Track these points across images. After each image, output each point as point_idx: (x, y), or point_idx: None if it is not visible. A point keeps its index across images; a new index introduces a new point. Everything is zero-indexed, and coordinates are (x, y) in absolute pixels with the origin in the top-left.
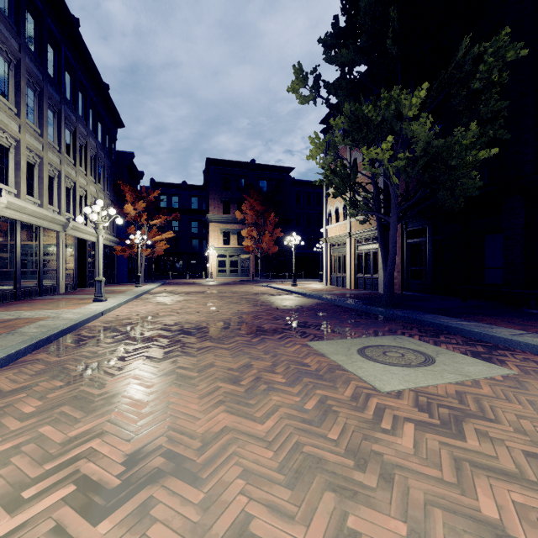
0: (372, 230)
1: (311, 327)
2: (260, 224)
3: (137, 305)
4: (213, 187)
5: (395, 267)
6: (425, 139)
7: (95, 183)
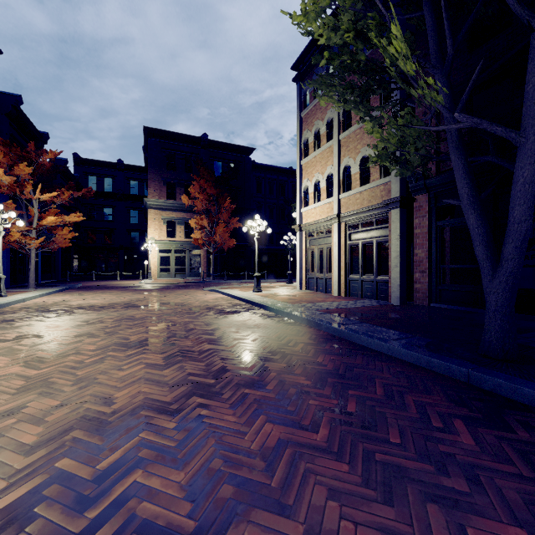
0: (378, 208)
1: None
2: (212, 212)
3: None
4: (154, 164)
5: (416, 265)
6: None
7: None
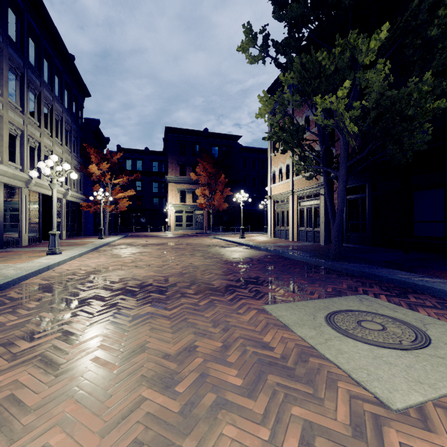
0: (314, 188)
1: (264, 284)
2: (212, 184)
3: (91, 258)
4: (171, 152)
5: None
6: (379, 89)
7: (61, 145)
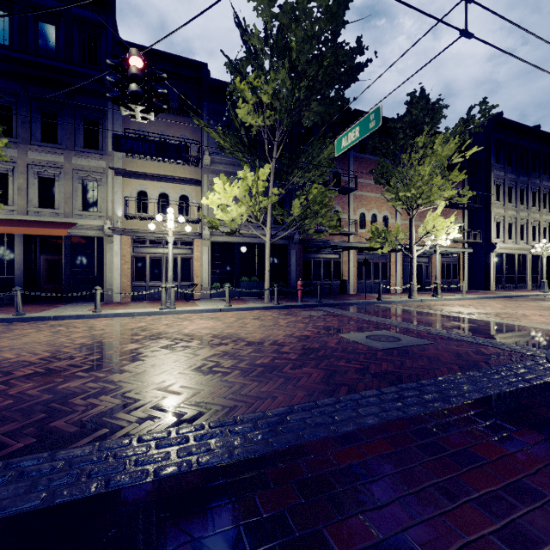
0: None
1: None
2: None
3: None
4: None
5: None
6: None
7: None
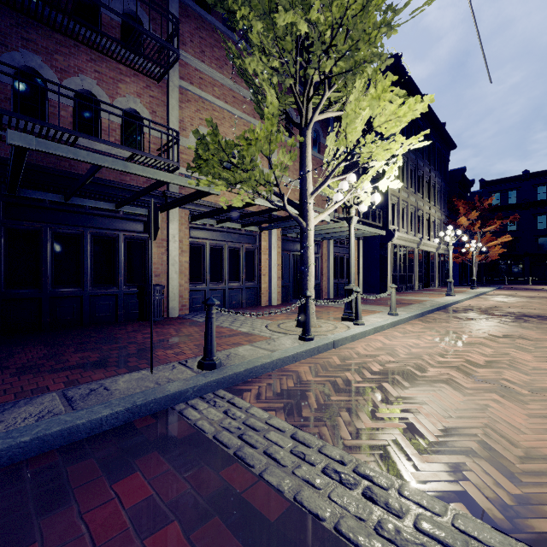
0: None
1: None
2: None
3: (479, 301)
4: None
5: None
6: None
7: (434, 206)
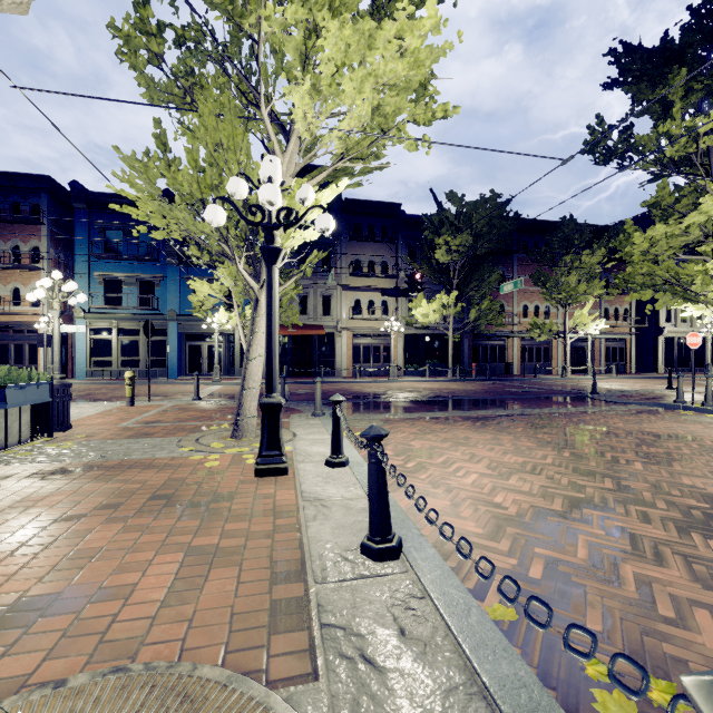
0: None
1: None
2: None
3: None
4: None
5: None
6: None
7: None
